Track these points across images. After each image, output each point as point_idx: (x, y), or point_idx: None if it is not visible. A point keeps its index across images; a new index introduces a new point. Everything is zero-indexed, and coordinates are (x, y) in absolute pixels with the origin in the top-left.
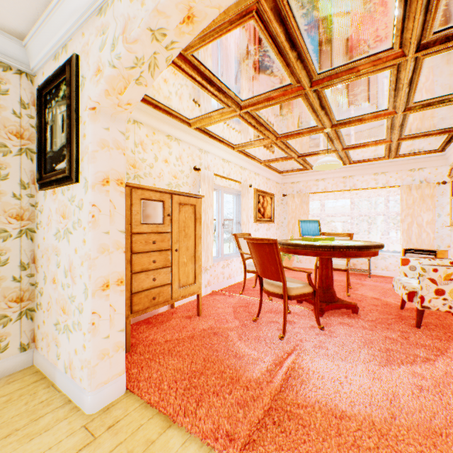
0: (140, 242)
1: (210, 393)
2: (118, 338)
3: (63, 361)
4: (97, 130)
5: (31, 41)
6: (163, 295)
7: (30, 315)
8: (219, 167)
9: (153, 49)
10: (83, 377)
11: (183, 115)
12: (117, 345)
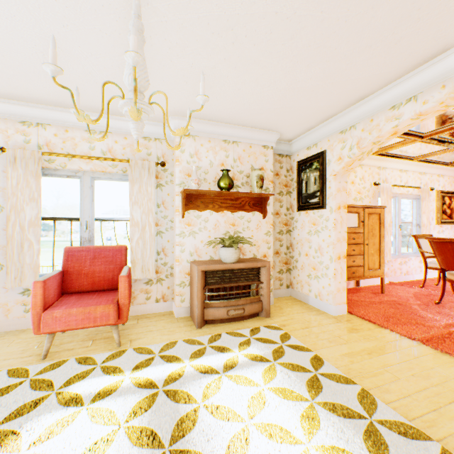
0: None
1: (401, 323)
2: (344, 285)
3: (313, 292)
4: (336, 184)
5: (295, 142)
6: (357, 272)
7: (289, 271)
8: (395, 178)
9: (371, 147)
10: (329, 299)
11: None
12: (343, 288)
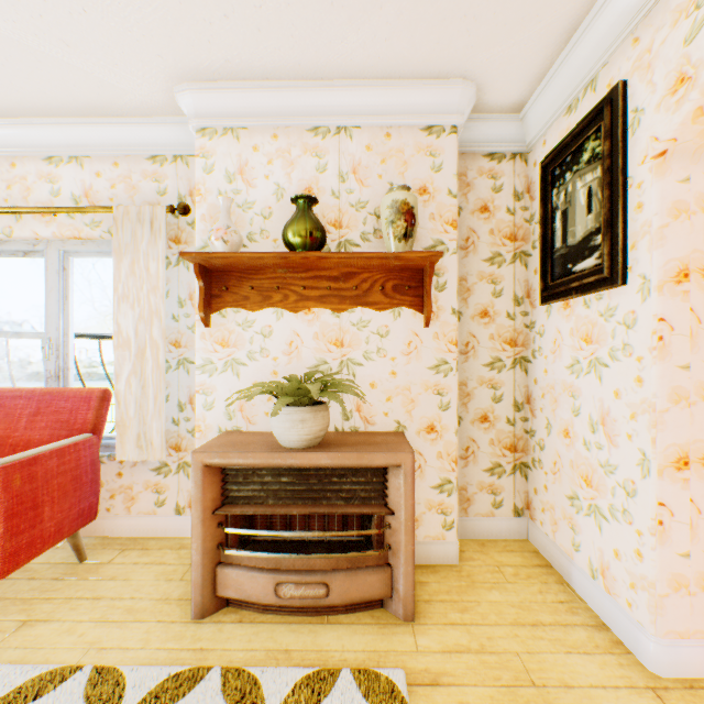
0: None
1: None
2: None
3: (585, 557)
4: (665, 189)
5: (531, 107)
6: None
7: (522, 471)
8: None
9: None
10: (636, 603)
11: None
12: (703, 578)
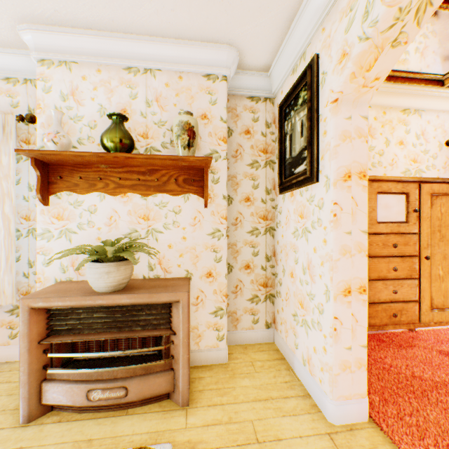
0: (375, 244)
1: None
2: (359, 354)
3: (300, 352)
4: (338, 123)
5: (274, 68)
6: (405, 314)
7: (271, 299)
8: None
9: None
10: (323, 380)
11: (431, 74)
12: (359, 361)
